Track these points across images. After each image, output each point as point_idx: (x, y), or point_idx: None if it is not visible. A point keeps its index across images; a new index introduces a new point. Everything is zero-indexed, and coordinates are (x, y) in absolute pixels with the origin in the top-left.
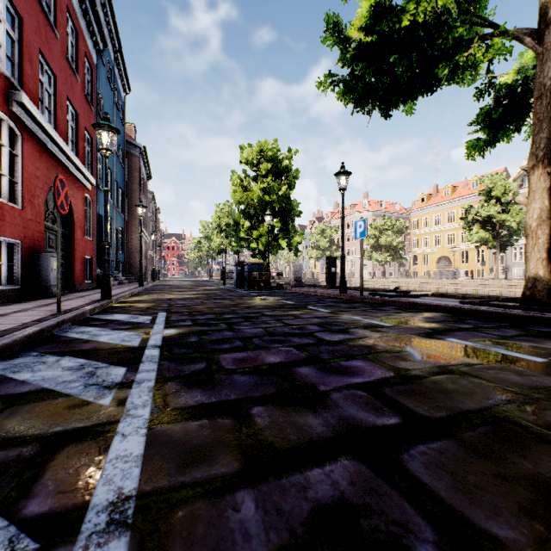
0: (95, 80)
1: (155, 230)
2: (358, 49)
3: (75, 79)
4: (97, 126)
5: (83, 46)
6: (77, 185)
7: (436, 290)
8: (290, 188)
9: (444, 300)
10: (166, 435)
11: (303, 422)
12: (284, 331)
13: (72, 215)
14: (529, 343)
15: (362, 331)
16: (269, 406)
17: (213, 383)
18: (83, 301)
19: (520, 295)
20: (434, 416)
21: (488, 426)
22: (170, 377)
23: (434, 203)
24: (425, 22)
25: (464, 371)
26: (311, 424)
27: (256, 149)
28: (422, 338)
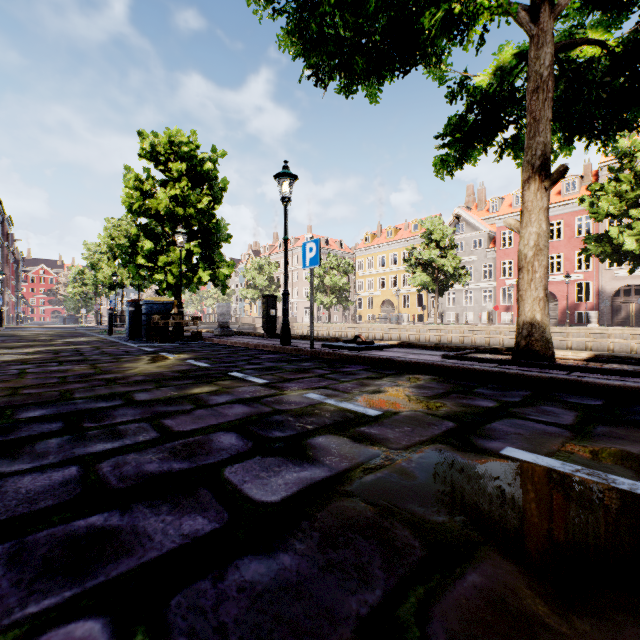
0: None
1: (2, 250)
2: None
3: None
4: None
5: None
6: None
7: (381, 336)
8: (215, 203)
9: (419, 353)
10: None
11: None
12: (140, 473)
13: None
14: (634, 447)
15: (336, 440)
16: None
17: None
18: None
19: (456, 340)
20: None
21: None
22: None
23: (378, 243)
24: None
25: None
26: None
27: (164, 139)
28: (463, 457)
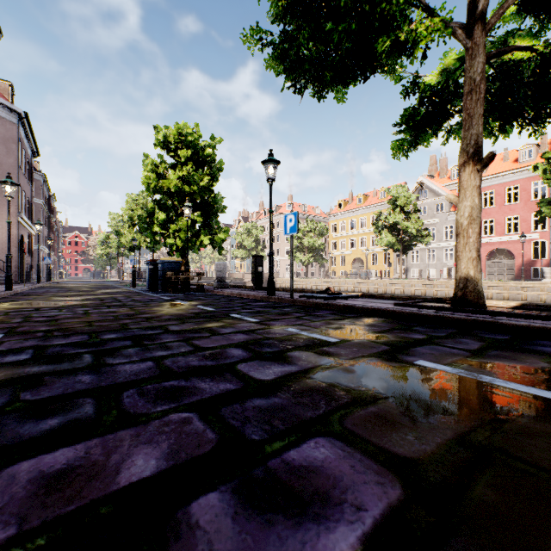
0: None
1: (48, 220)
2: None
3: None
4: None
5: None
6: None
7: (352, 289)
8: (214, 180)
9: (377, 302)
10: None
11: None
12: (189, 365)
13: None
14: (509, 362)
15: (305, 354)
16: None
17: None
18: None
19: (418, 293)
20: None
21: None
22: None
23: (350, 209)
24: None
25: (504, 449)
26: None
27: (174, 131)
28: (387, 364)
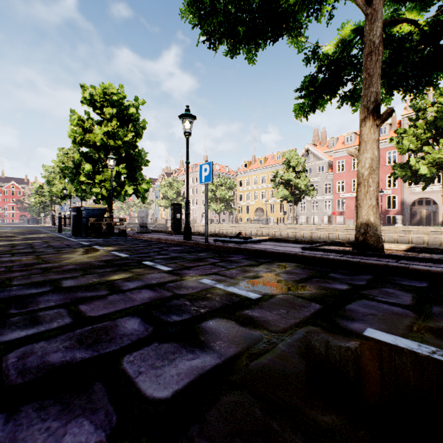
0: None
1: None
2: None
3: None
4: None
5: None
6: None
7: (255, 232)
8: (137, 137)
9: (285, 246)
10: None
11: None
12: (42, 364)
13: None
14: None
15: (224, 324)
16: None
17: None
18: None
19: (306, 235)
20: None
21: None
22: None
23: (253, 168)
24: None
25: None
26: None
27: (100, 90)
28: (333, 339)
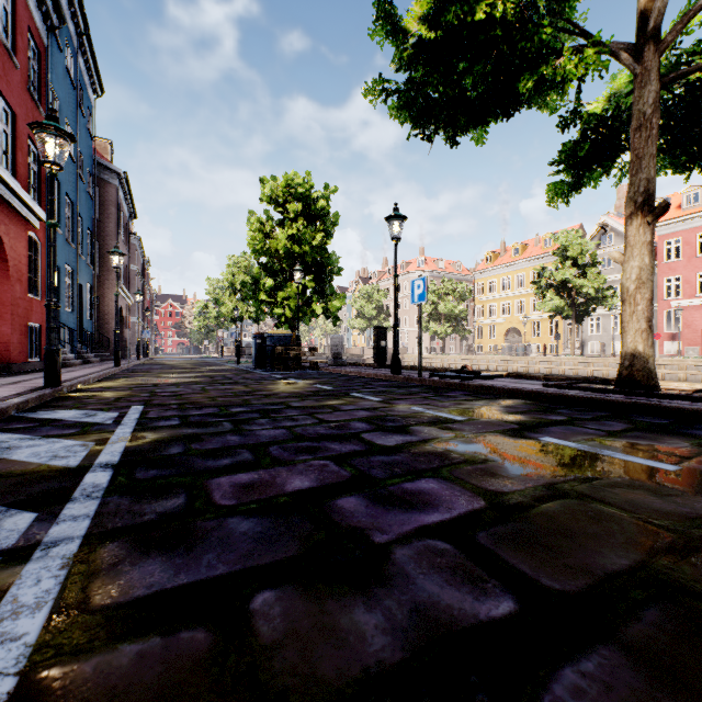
0: (45, 69)
1: (143, 289)
2: (418, 47)
3: (11, 63)
4: (37, 126)
5: (26, 16)
6: (14, 218)
7: (504, 369)
8: (327, 238)
9: (523, 383)
10: (57, 692)
11: (348, 624)
12: (317, 433)
13: (6, 262)
14: (645, 442)
15: (428, 428)
16: (286, 589)
17: (191, 539)
18: (13, 390)
19: (598, 374)
20: (568, 589)
21: (659, 606)
22: (112, 530)
23: (502, 263)
24: (504, 19)
25: (582, 492)
26: (362, 628)
27: (283, 183)
28: (509, 438)
